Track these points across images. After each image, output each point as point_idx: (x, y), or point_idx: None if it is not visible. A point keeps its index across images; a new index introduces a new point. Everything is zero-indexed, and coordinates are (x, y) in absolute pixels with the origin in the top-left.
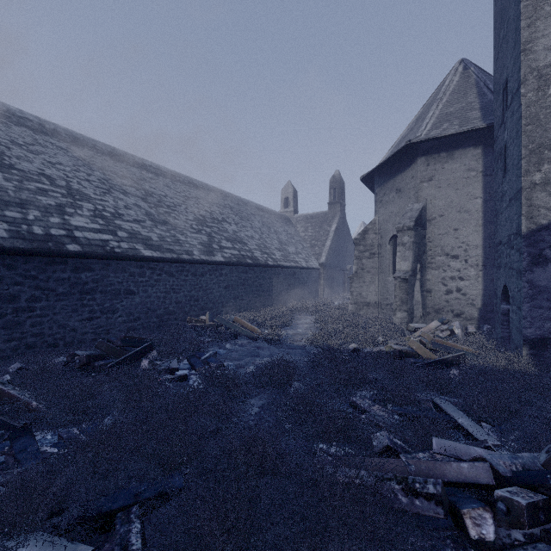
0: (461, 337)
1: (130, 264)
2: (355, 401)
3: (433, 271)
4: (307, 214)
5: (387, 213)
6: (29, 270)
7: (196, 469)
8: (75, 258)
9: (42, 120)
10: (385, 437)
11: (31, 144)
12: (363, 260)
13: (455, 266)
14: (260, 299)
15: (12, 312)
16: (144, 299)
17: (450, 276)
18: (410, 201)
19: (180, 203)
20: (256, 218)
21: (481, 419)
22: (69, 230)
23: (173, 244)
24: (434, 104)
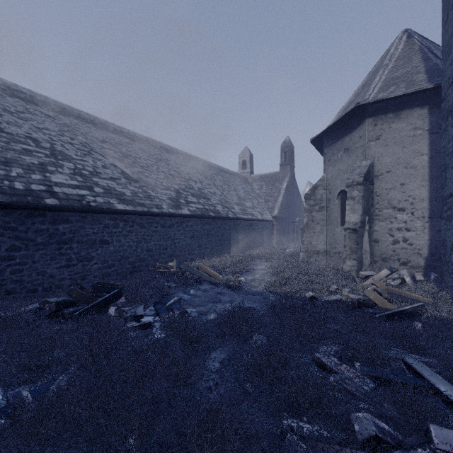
0: (411, 285)
1: (105, 217)
2: (320, 358)
3: (380, 223)
4: (262, 174)
5: (336, 171)
6: (9, 222)
7: None
8: (53, 211)
9: (34, 93)
10: (370, 423)
11: (22, 112)
12: (313, 213)
13: (402, 218)
14: (221, 247)
15: None
16: (117, 248)
17: (397, 228)
18: (358, 158)
19: (152, 164)
20: (218, 177)
21: None
22: (49, 186)
23: (144, 199)
24: (380, 70)
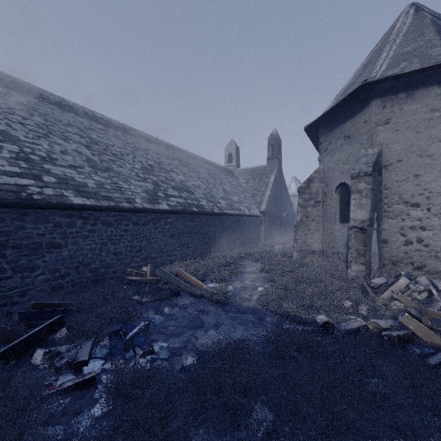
0: (438, 298)
1: (55, 213)
2: None
3: (390, 220)
4: (248, 168)
5: (334, 161)
6: None
7: None
8: None
9: None
10: None
11: None
12: (308, 208)
13: (416, 215)
14: (206, 246)
15: None
16: (74, 252)
17: (410, 226)
18: (362, 146)
19: (128, 153)
20: (203, 170)
21: None
22: None
23: (112, 192)
24: (386, 46)
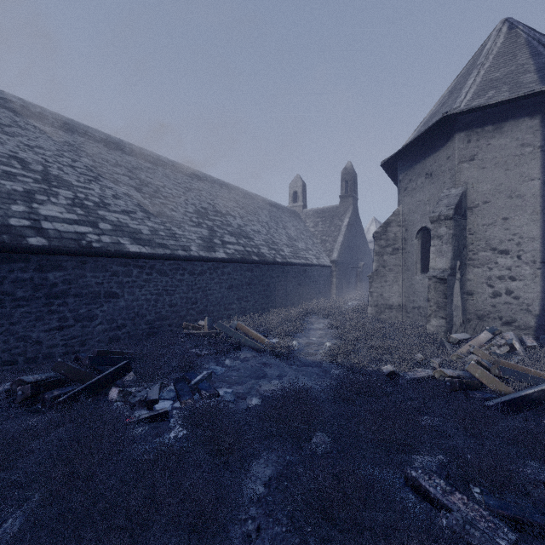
0: (522, 353)
1: (112, 262)
2: (417, 479)
3: (475, 269)
4: (317, 209)
5: (414, 202)
6: None
7: None
8: (40, 254)
9: (27, 103)
10: None
11: (8, 125)
12: (385, 256)
13: (505, 263)
14: (267, 300)
15: None
16: (130, 302)
17: (498, 276)
18: (444, 186)
19: (179, 194)
20: (264, 212)
21: None
22: (35, 220)
23: (167, 239)
24: (474, 71)
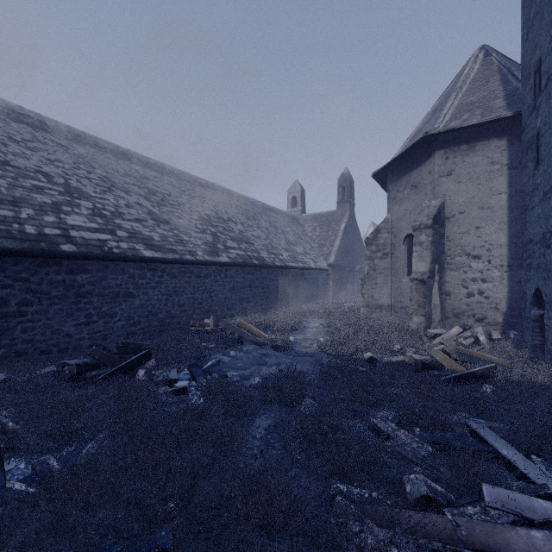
0: (486, 344)
1: (129, 265)
2: (376, 424)
3: (452, 272)
4: (315, 214)
5: (401, 211)
6: (20, 272)
7: (187, 519)
8: (70, 259)
9: (43, 117)
10: (421, 483)
11: (29, 140)
12: (375, 260)
13: (477, 267)
14: (267, 301)
15: (1, 318)
16: (144, 302)
17: (471, 278)
18: (426, 197)
19: (184, 202)
20: (263, 217)
21: (531, 452)
22: (64, 229)
23: (176, 245)
24: (453, 94)
